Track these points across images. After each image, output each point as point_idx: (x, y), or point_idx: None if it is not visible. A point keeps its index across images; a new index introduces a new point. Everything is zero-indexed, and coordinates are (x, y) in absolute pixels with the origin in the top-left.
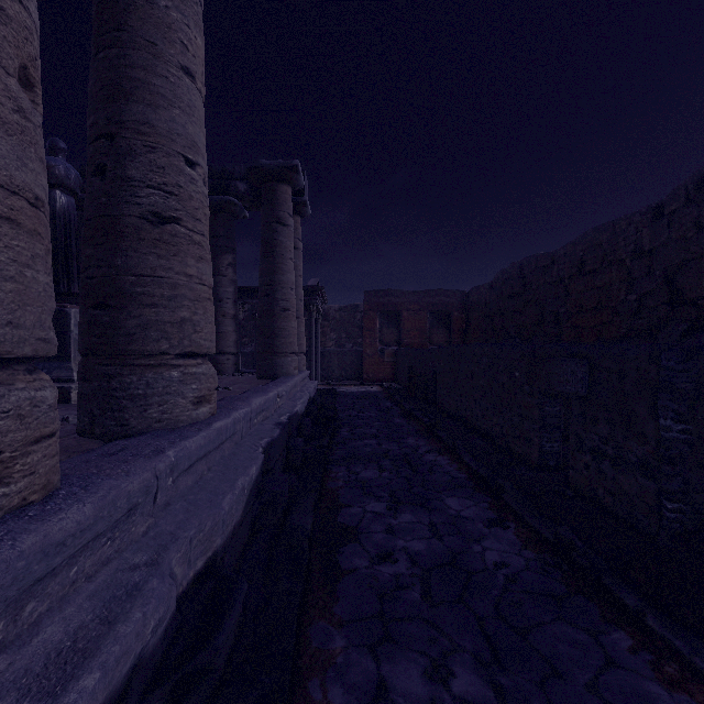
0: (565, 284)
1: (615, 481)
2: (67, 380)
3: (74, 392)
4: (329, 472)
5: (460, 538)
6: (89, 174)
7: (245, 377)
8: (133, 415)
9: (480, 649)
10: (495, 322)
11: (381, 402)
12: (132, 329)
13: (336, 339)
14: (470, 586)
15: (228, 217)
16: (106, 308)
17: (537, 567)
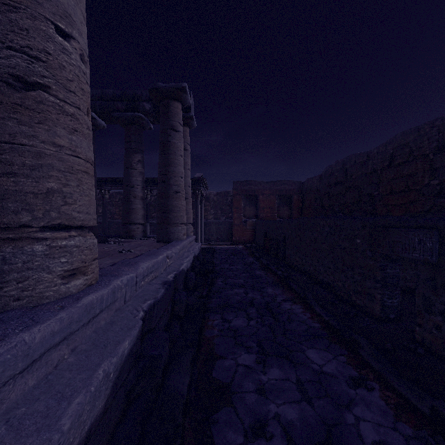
0: (378, 174)
1: None
2: None
3: None
4: (207, 320)
5: (329, 402)
6: None
7: (149, 241)
8: None
9: None
10: (324, 202)
11: (245, 257)
12: None
13: (214, 214)
14: None
15: (138, 128)
16: None
17: None
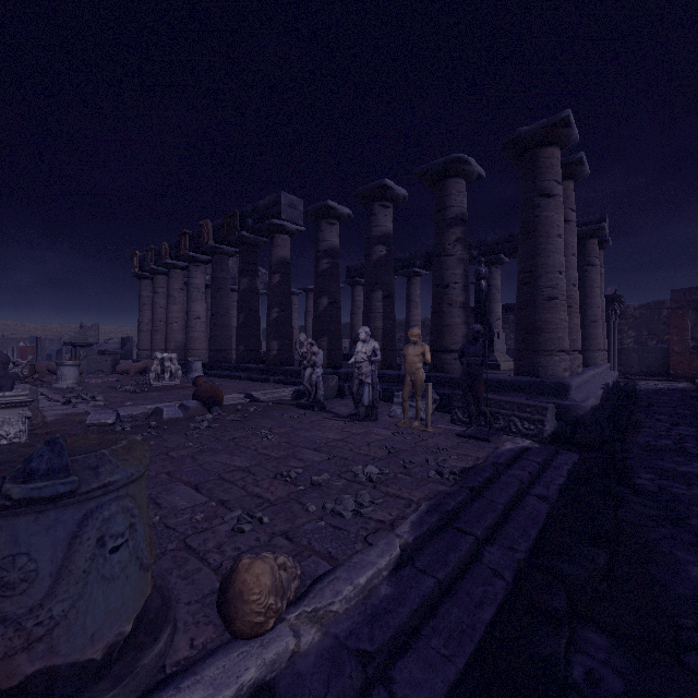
0: None
1: None
2: (495, 361)
3: (501, 366)
4: (633, 414)
5: None
6: None
7: None
8: None
9: None
10: None
11: (686, 393)
12: None
13: (634, 336)
14: None
15: None
16: None
17: None
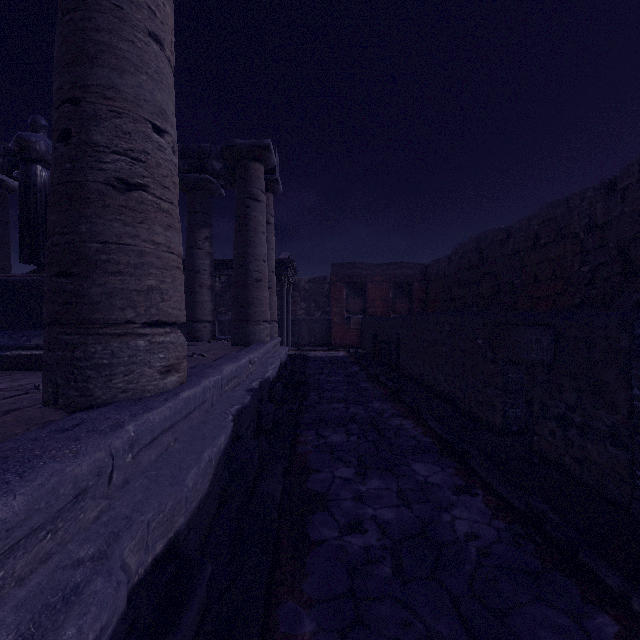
0: (521, 256)
1: (583, 449)
2: None
3: None
4: (299, 436)
5: (429, 506)
6: (54, 140)
7: (221, 344)
8: (97, 385)
9: (457, 635)
10: (453, 293)
11: (347, 366)
12: (96, 297)
13: (305, 308)
14: (442, 560)
15: (205, 194)
16: (70, 276)
17: (509, 538)
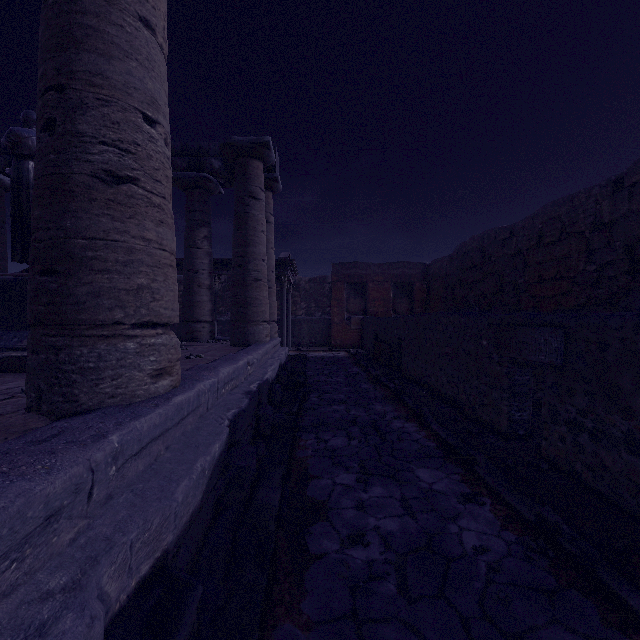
0: (524, 255)
1: (595, 455)
2: None
3: None
4: (298, 440)
5: (434, 516)
6: (38, 130)
7: (219, 345)
8: (83, 390)
9: None
10: (455, 292)
11: (348, 367)
12: (82, 297)
13: (306, 308)
14: (449, 576)
15: (203, 192)
16: (54, 274)
17: (520, 552)
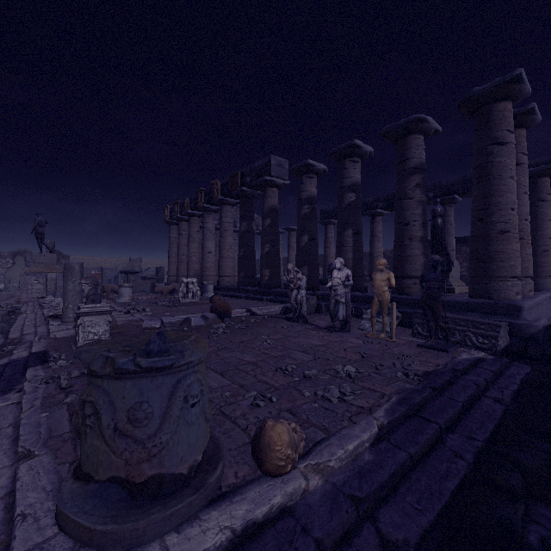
0: None
1: None
2: (450, 285)
3: (455, 289)
4: None
5: None
6: None
7: None
8: None
9: None
10: None
11: None
12: None
13: None
14: None
15: None
16: None
17: None
